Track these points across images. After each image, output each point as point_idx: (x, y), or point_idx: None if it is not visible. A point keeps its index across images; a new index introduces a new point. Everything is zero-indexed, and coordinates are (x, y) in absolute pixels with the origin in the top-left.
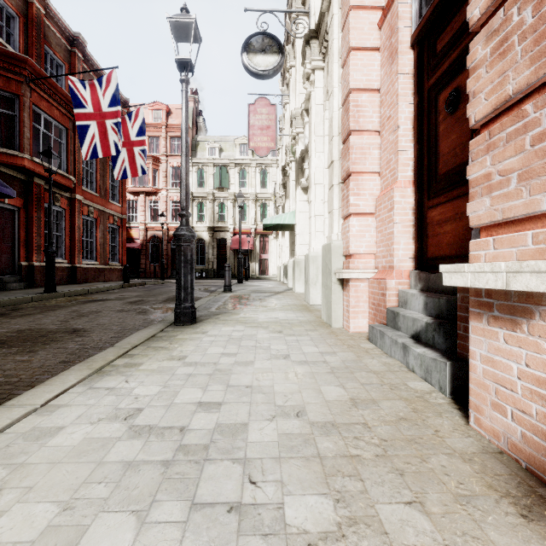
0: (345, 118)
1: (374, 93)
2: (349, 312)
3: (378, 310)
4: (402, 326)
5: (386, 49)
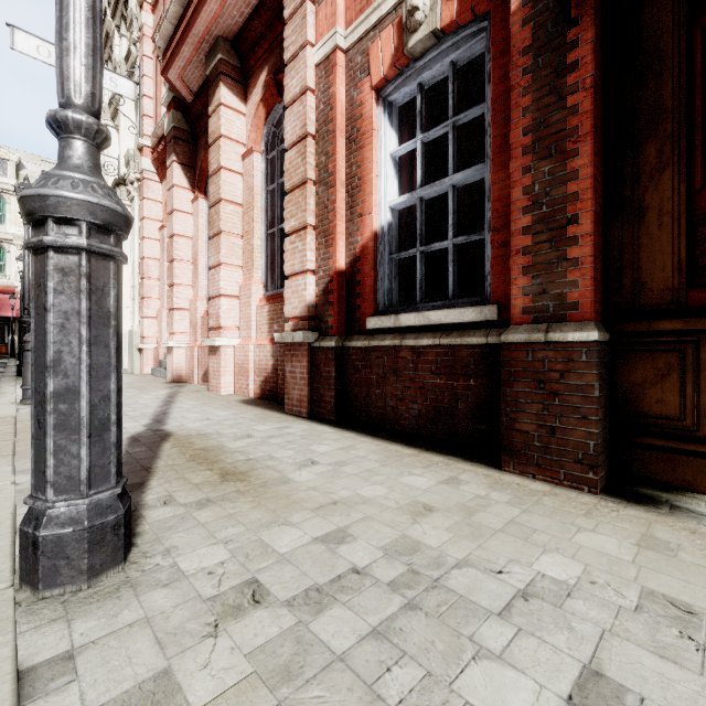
0: (141, 268)
1: (157, 260)
2: (143, 365)
3: (157, 362)
4: (163, 365)
5: (162, 244)
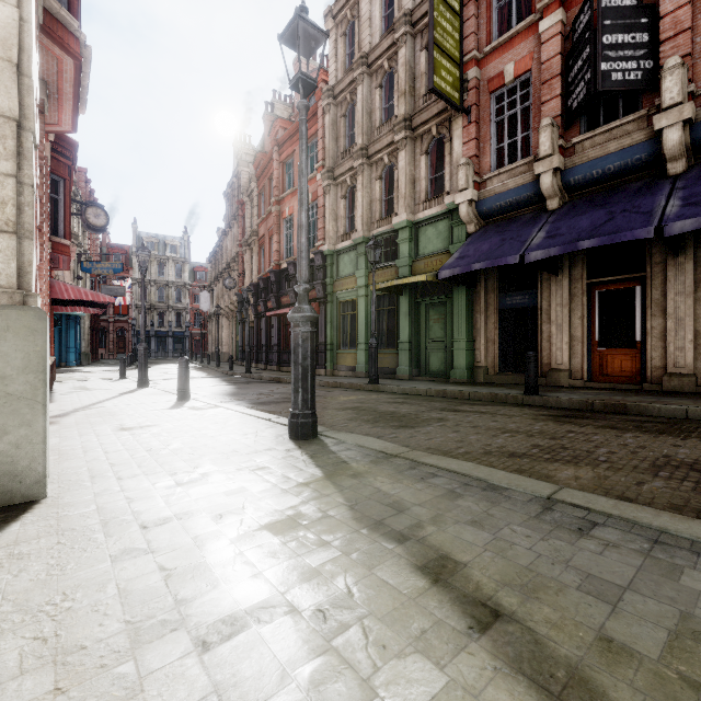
0: None
1: None
2: None
3: None
4: None
5: None
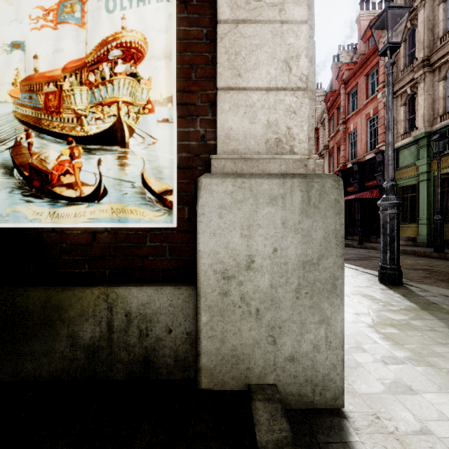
0: None
1: None
2: None
3: None
4: None
5: None
